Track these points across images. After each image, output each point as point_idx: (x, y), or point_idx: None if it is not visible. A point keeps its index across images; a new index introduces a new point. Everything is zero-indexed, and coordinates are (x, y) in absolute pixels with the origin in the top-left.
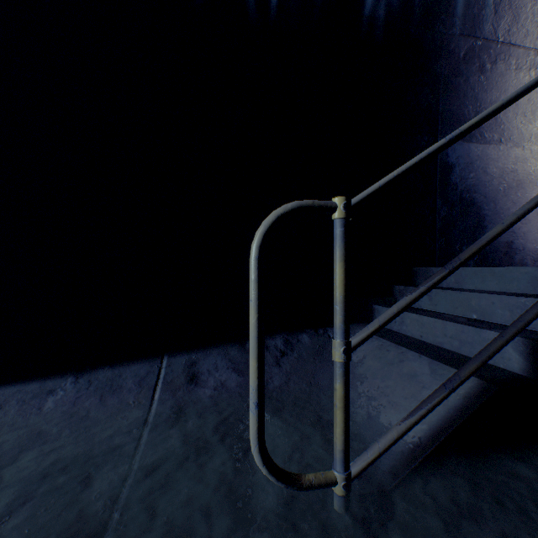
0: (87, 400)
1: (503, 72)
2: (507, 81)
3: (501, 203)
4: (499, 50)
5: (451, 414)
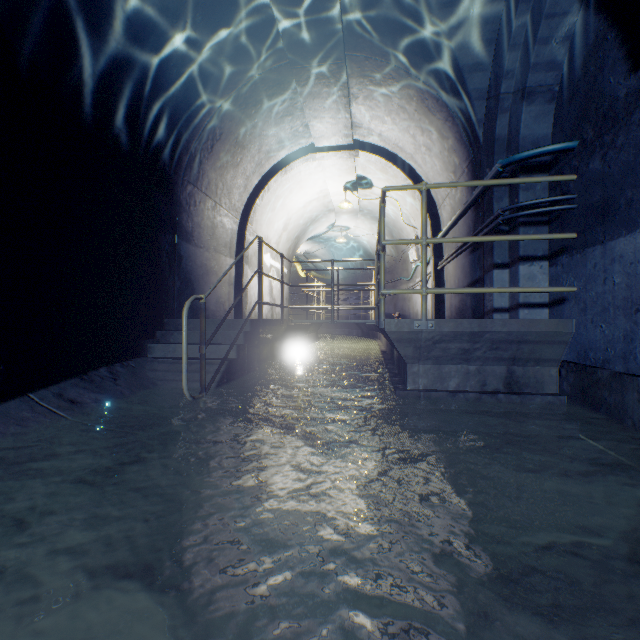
0: (9, 429)
1: (204, 209)
2: (205, 214)
3: (202, 282)
4: (203, 196)
5: (222, 373)
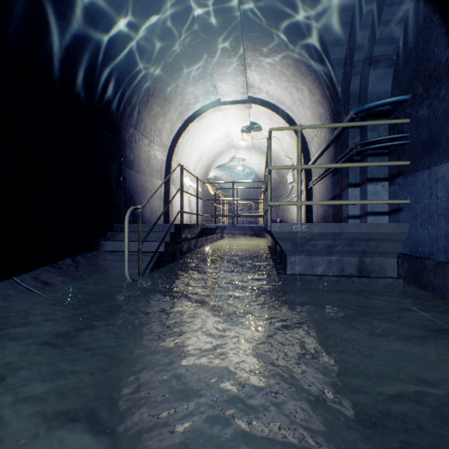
0: None
1: (142, 145)
2: (142, 149)
3: (140, 197)
4: (141, 136)
5: (154, 262)
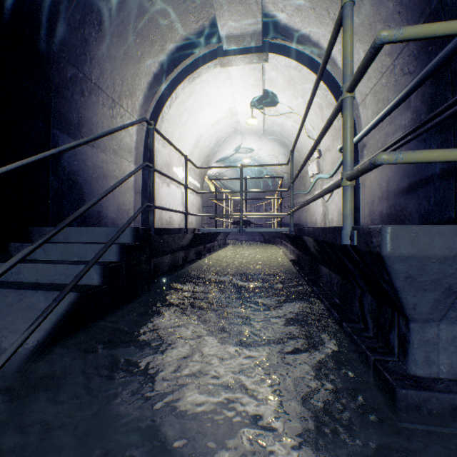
0: None
1: (96, 103)
2: (98, 109)
3: (95, 186)
4: (94, 87)
5: (61, 317)
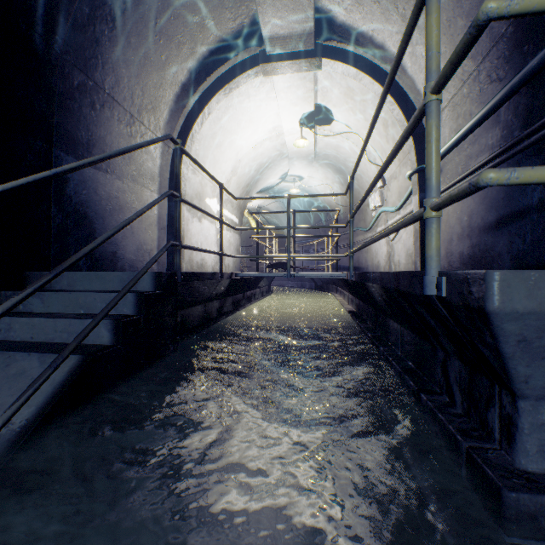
0: None
1: (110, 118)
2: (113, 126)
3: (109, 221)
4: (107, 99)
5: (58, 388)
